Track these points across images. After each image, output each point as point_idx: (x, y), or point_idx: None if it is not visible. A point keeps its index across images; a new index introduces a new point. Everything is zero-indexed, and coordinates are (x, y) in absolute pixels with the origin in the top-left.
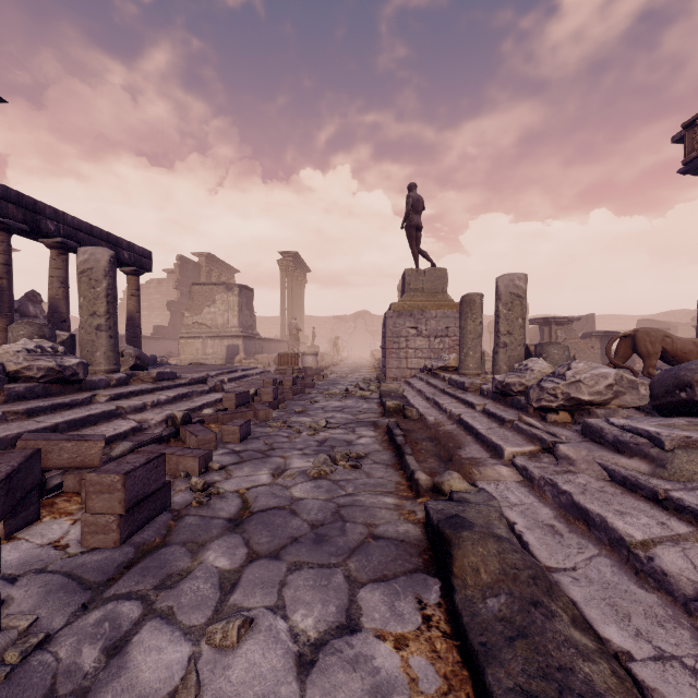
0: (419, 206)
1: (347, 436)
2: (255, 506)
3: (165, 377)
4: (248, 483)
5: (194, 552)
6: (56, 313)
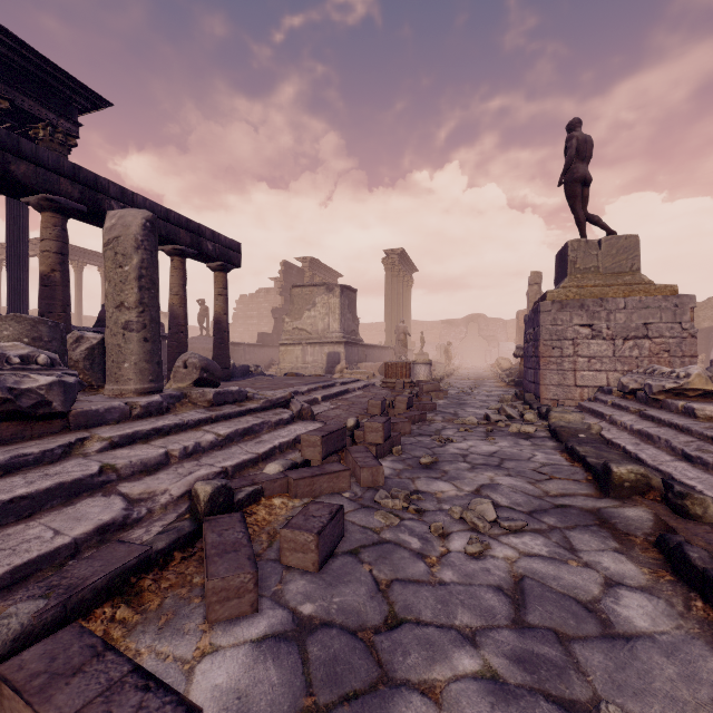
0: (586, 150)
1: (570, 576)
2: None
3: (228, 399)
4: None
5: None
6: None
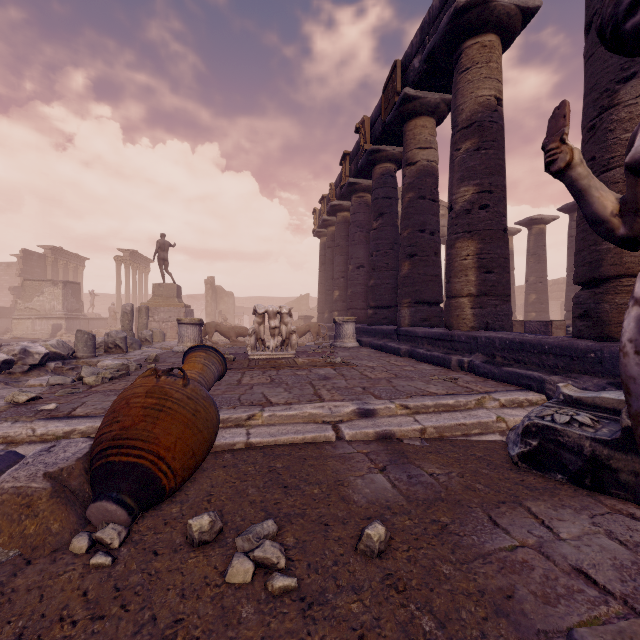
0: (165, 247)
1: None
2: None
3: None
4: None
5: None
6: None
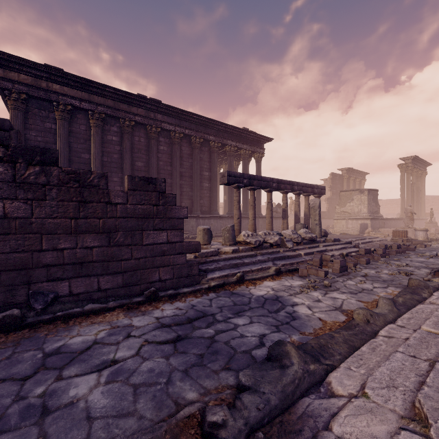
0: None
1: (413, 270)
2: (369, 275)
3: (336, 241)
4: (367, 272)
5: (354, 277)
6: (296, 216)
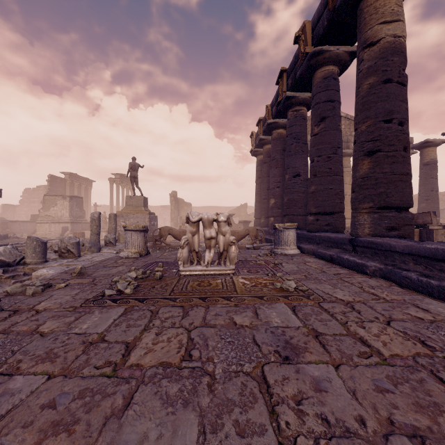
0: (135, 168)
1: None
2: None
3: None
4: None
5: None
6: None
